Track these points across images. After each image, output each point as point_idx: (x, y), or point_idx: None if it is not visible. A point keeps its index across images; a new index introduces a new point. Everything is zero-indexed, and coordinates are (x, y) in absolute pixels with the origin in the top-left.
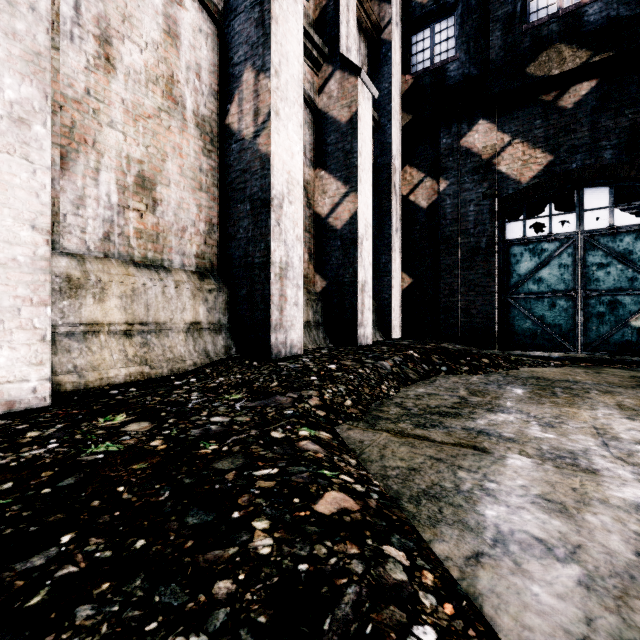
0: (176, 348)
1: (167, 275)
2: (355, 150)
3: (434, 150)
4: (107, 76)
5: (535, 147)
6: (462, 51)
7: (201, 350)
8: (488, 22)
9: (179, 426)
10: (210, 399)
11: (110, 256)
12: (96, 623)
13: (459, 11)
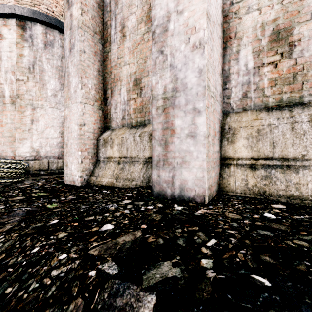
0: (134, 173)
1: (141, 129)
2: None
3: None
4: (123, 43)
5: None
6: None
7: (147, 176)
8: None
9: (2, 203)
10: (53, 202)
11: (124, 126)
12: None
13: None
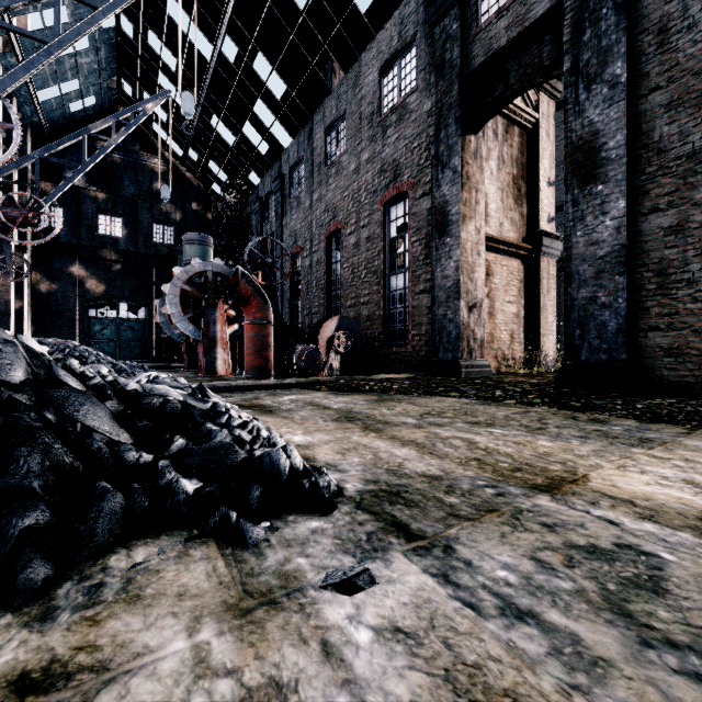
0: None
1: None
2: (23, 282)
3: (51, 267)
4: None
5: (101, 282)
6: (68, 228)
7: None
8: (81, 223)
9: None
10: None
11: None
12: None
13: (66, 209)
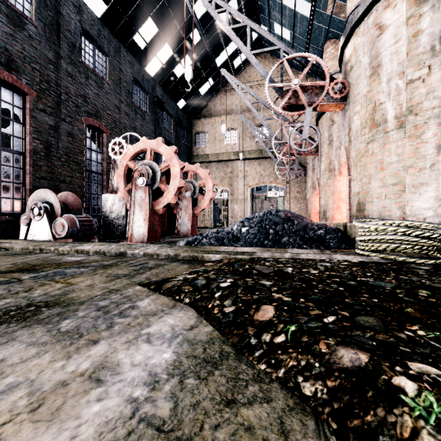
0: None
1: None
2: None
3: None
4: None
5: None
6: None
7: None
8: None
9: None
10: None
11: None
12: (292, 283)
13: None
